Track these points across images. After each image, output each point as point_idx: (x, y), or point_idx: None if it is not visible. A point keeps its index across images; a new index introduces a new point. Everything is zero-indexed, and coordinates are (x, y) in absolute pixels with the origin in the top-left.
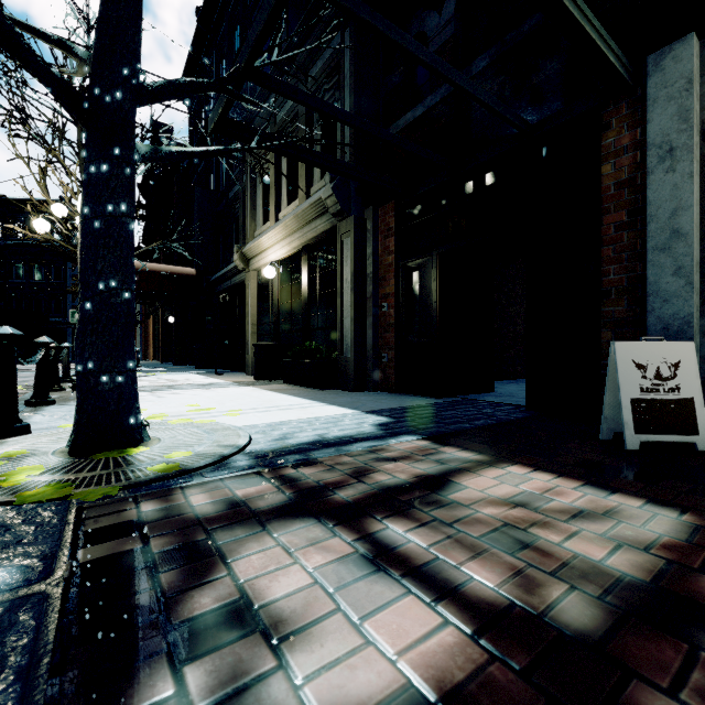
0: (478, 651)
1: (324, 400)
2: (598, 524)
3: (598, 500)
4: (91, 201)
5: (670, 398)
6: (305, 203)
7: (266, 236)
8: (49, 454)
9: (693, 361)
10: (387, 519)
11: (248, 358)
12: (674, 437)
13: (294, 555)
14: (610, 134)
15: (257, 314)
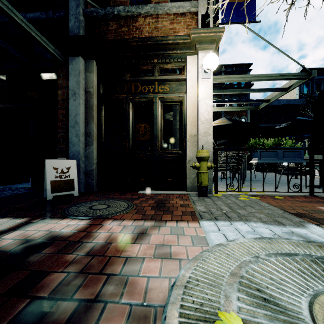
0: None
1: None
2: None
3: None
4: None
5: (66, 179)
6: None
7: None
8: None
9: (75, 166)
10: None
11: None
12: (66, 193)
13: None
14: (61, 79)
15: None
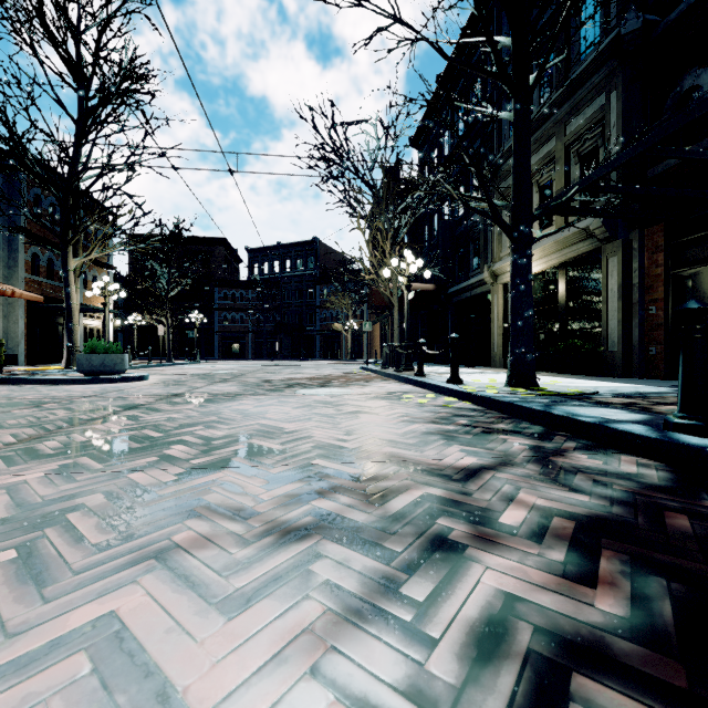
0: None
1: (603, 381)
2: None
3: None
4: (518, 276)
5: None
6: (566, 231)
7: None
8: (503, 388)
9: None
10: None
11: (495, 354)
12: None
13: None
14: None
15: (503, 319)
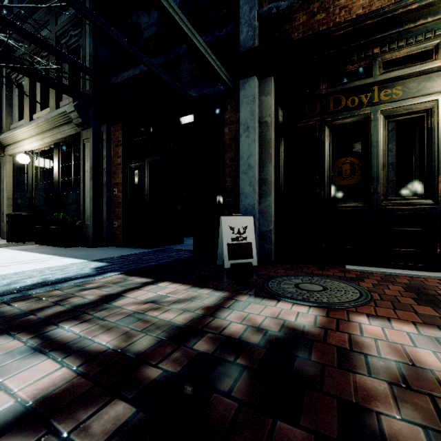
0: (76, 375)
1: (64, 254)
2: (185, 304)
3: (194, 293)
4: None
5: (243, 242)
6: (54, 112)
7: (20, 130)
8: None
9: (252, 225)
10: (64, 323)
11: (4, 225)
12: (244, 260)
13: None
14: (228, 113)
15: (13, 190)
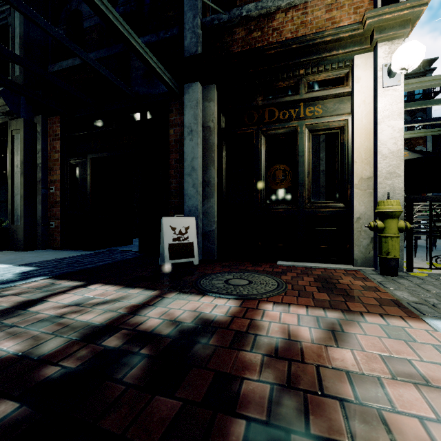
0: None
1: None
2: (111, 305)
3: (124, 294)
4: None
5: (184, 242)
6: None
7: None
8: None
9: (194, 226)
10: None
11: None
12: (185, 260)
13: None
14: (173, 115)
15: None
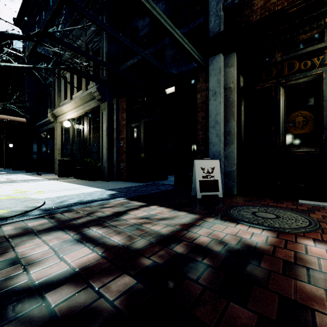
0: (101, 258)
1: (91, 185)
2: (168, 221)
3: (174, 214)
4: None
5: (211, 179)
6: (85, 92)
7: (65, 106)
8: None
9: (218, 167)
10: (92, 227)
11: (56, 166)
12: (212, 193)
13: (47, 242)
14: (200, 83)
15: (61, 144)
